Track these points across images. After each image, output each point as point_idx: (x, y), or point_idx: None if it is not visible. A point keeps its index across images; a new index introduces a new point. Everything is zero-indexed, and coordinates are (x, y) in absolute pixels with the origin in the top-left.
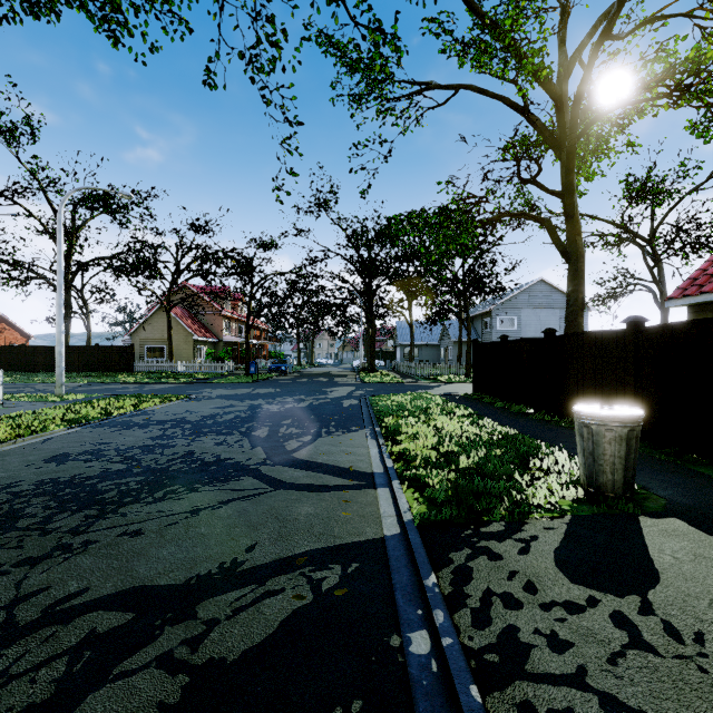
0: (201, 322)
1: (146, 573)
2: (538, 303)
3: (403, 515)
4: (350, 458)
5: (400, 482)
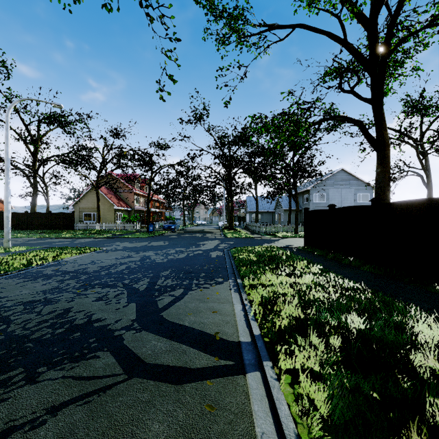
0: (120, 197)
1: None
2: (340, 184)
3: None
4: (216, 319)
5: (271, 362)
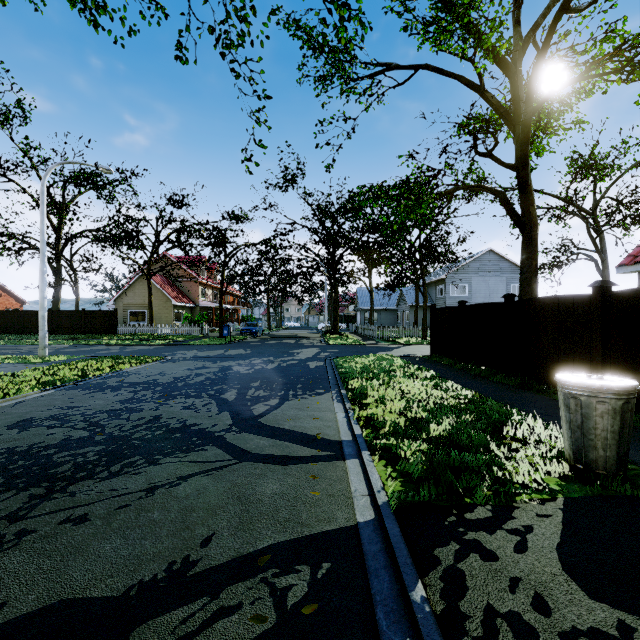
0: (179, 289)
1: (80, 578)
2: (487, 271)
3: (377, 495)
4: (317, 424)
5: (370, 453)
